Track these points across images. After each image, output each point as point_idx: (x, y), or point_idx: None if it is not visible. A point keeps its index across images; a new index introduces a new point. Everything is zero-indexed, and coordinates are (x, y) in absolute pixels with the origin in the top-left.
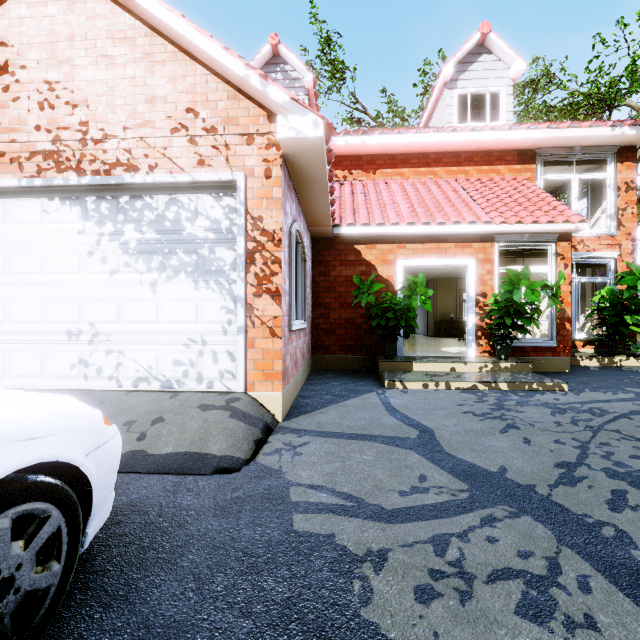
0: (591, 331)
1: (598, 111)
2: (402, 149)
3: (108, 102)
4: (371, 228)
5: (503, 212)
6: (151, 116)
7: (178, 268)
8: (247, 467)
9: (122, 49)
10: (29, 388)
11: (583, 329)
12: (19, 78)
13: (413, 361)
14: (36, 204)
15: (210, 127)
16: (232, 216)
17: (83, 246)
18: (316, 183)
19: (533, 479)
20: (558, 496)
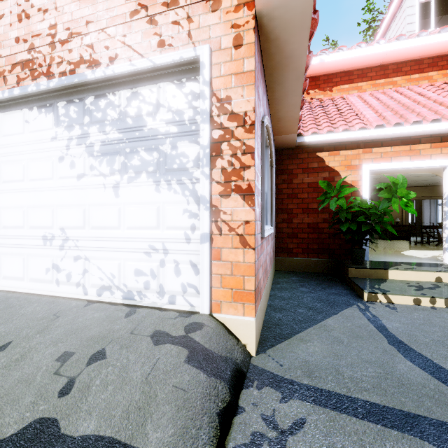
0: None
1: None
2: (359, 64)
3: None
4: (335, 134)
5: None
6: (111, 3)
7: (139, 168)
8: None
9: None
10: (11, 290)
11: None
12: None
13: (388, 268)
14: (19, 115)
15: (170, 0)
16: (195, 103)
17: (55, 152)
18: (291, 68)
19: None
20: None
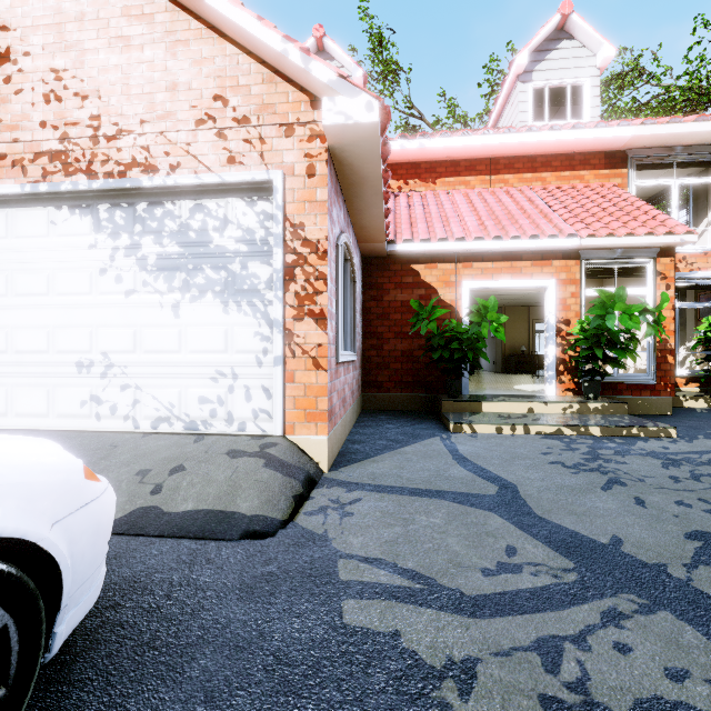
0: (694, 366)
1: (698, 108)
2: (467, 154)
3: (123, 91)
4: (432, 244)
5: (590, 223)
6: (172, 106)
7: (204, 287)
8: (284, 531)
9: (139, 28)
10: (33, 429)
11: (683, 364)
12: (22, 67)
13: (482, 400)
14: (42, 214)
15: (242, 117)
16: (268, 224)
17: (95, 262)
18: (368, 186)
19: (661, 555)
20: (702, 581)
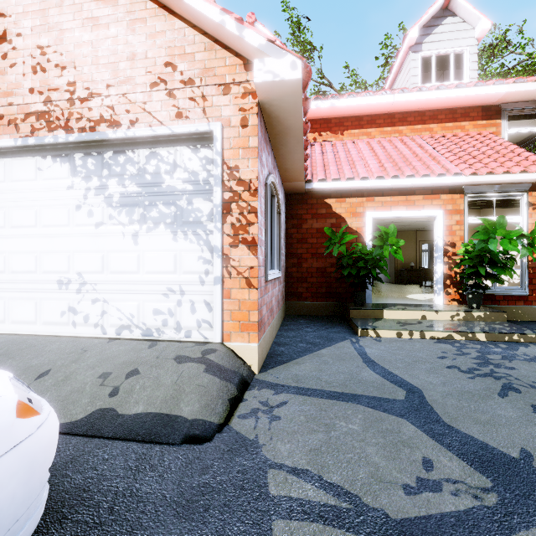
0: None
1: None
2: (369, 110)
3: (93, 62)
4: (341, 183)
5: (472, 164)
6: (132, 72)
7: (158, 220)
8: (220, 435)
9: (105, 10)
10: (24, 333)
11: None
12: (15, 45)
13: (383, 309)
14: (31, 162)
15: (187, 79)
16: (209, 167)
17: (72, 200)
18: (291, 135)
19: None
20: None
